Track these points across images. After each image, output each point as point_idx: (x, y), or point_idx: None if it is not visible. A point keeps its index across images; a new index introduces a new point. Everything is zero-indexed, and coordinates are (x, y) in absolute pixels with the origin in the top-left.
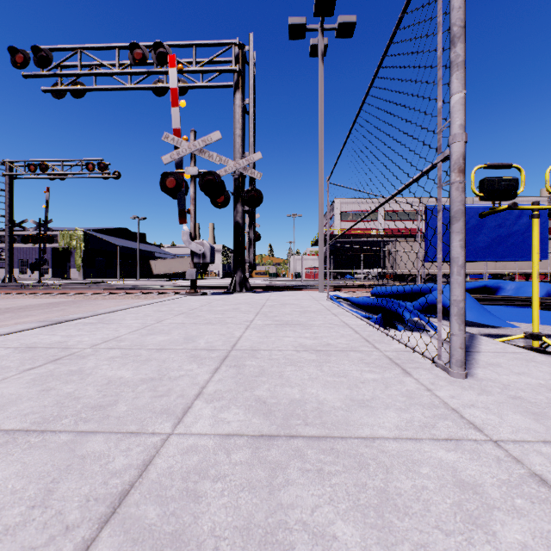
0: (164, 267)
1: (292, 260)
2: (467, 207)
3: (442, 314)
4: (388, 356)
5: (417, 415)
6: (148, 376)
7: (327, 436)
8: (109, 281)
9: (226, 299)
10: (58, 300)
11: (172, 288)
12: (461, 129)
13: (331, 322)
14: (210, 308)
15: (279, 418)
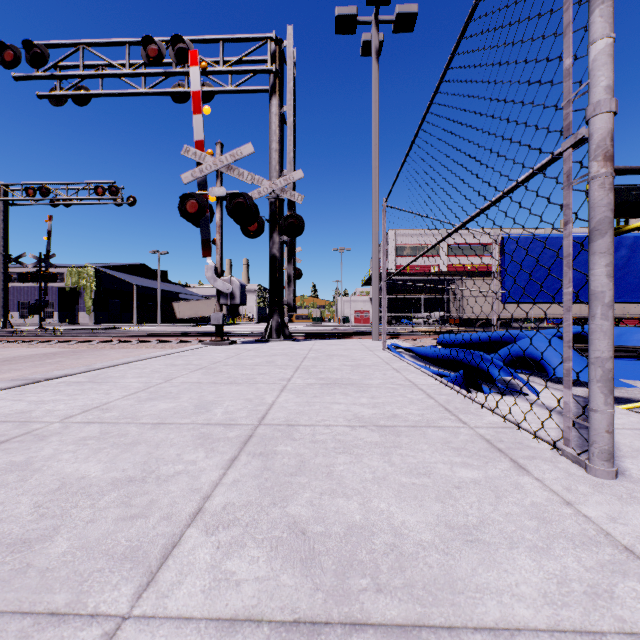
0: (190, 310)
1: (339, 302)
2: (553, 236)
3: (531, 369)
4: (484, 437)
5: (571, 564)
6: (125, 474)
7: (421, 626)
8: (125, 326)
9: (260, 349)
10: (56, 350)
11: (195, 336)
12: (608, 93)
13: (394, 381)
14: (238, 361)
15: (328, 573)
